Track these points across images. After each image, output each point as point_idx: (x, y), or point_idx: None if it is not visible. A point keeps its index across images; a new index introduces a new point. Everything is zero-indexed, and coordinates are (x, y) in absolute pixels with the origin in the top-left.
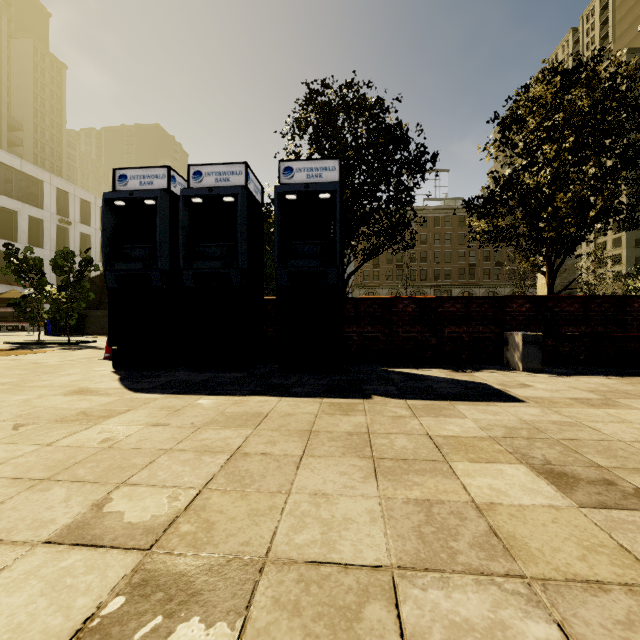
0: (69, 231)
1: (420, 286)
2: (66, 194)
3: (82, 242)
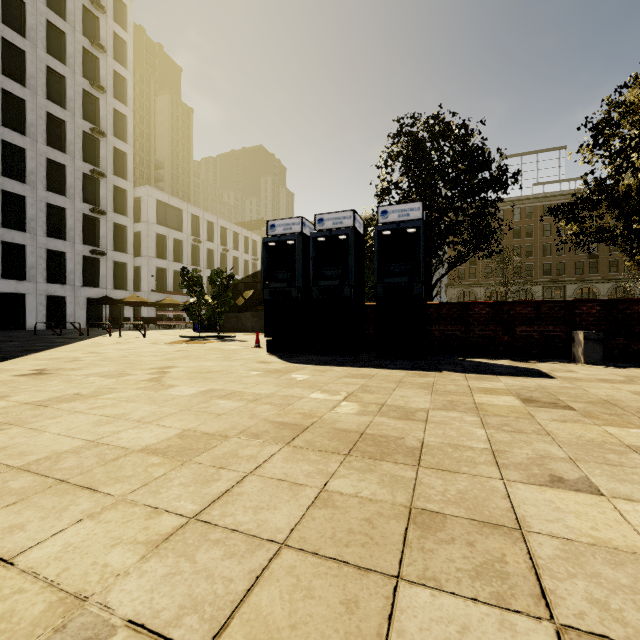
0: (199, 248)
1: (525, 283)
2: (197, 218)
3: (208, 256)
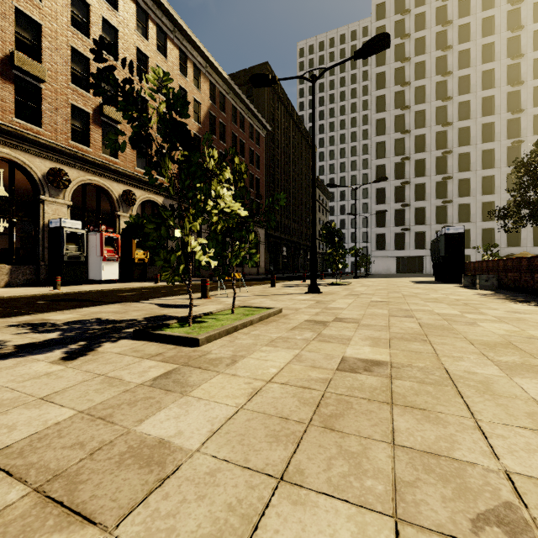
0: None
1: None
2: None
3: None
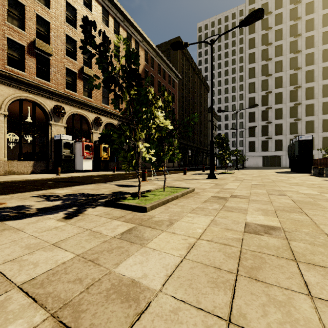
0: None
1: None
2: None
3: None
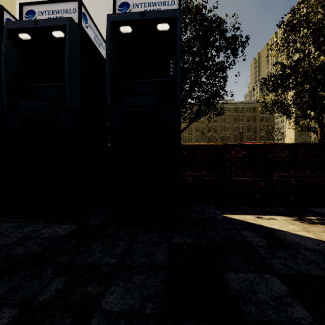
0: None
1: None
2: None
3: None
